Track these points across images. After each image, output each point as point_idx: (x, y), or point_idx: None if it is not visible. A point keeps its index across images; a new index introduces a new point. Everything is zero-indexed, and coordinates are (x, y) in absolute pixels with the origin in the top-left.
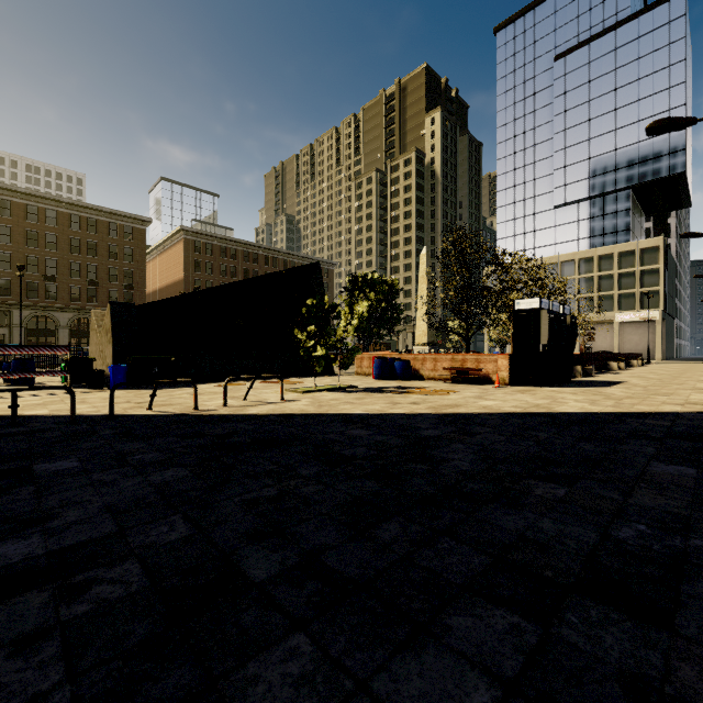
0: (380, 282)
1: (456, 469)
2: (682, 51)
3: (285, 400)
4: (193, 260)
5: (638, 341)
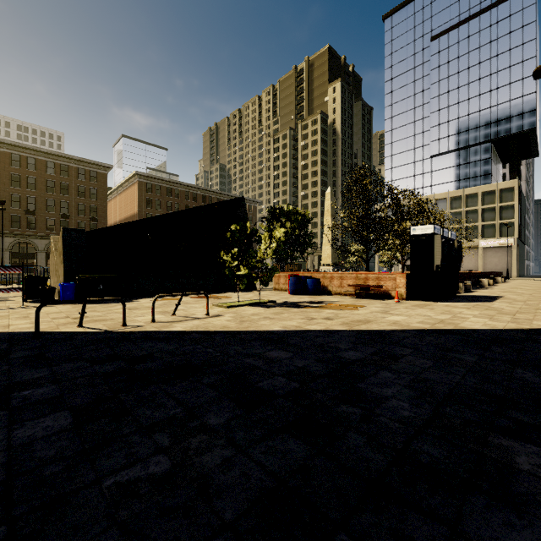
0: (294, 213)
1: (397, 415)
2: (533, 32)
3: (210, 315)
4: (145, 198)
5: (497, 262)
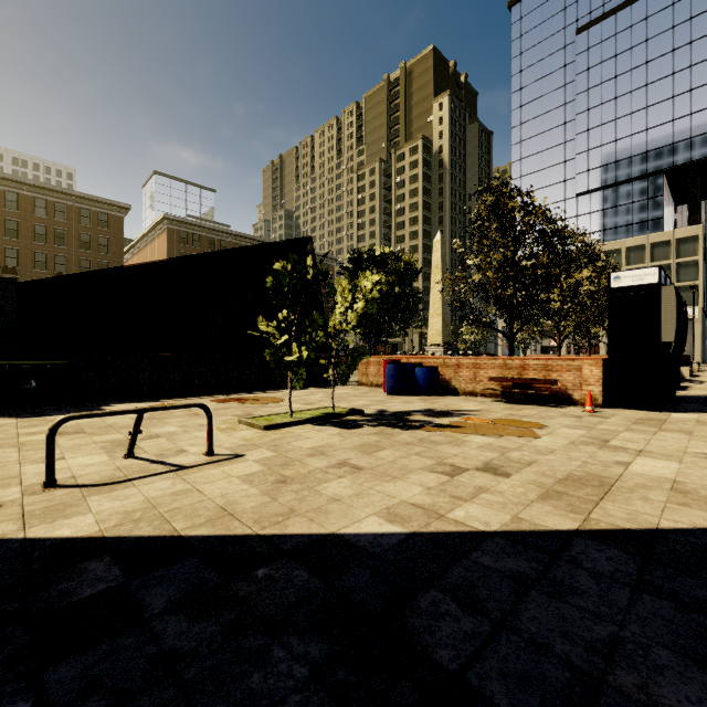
0: (392, 260)
1: None
2: None
3: (214, 455)
4: (178, 253)
5: None
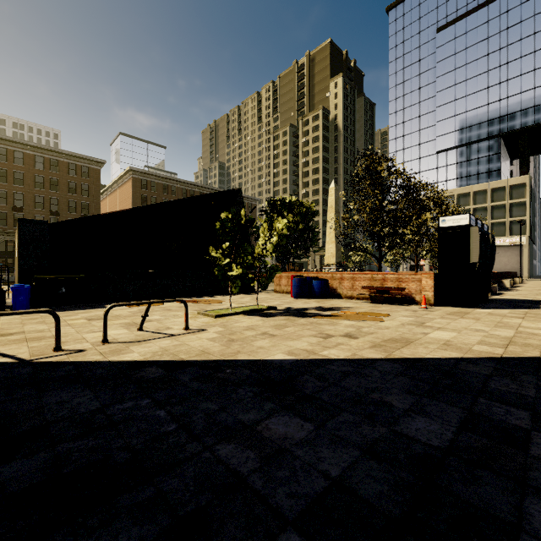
0: (297, 205)
1: None
2: None
3: (189, 329)
4: (140, 195)
5: (507, 261)
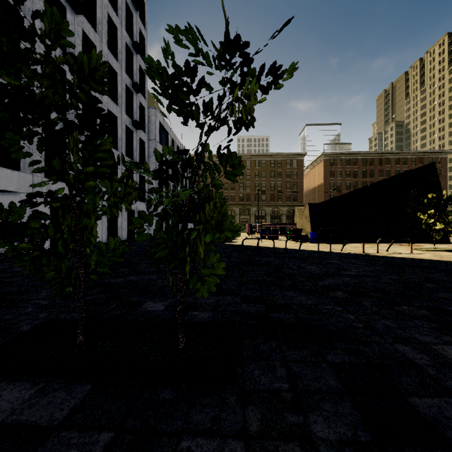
0: None
1: None
2: None
3: (413, 253)
4: (329, 171)
5: None
